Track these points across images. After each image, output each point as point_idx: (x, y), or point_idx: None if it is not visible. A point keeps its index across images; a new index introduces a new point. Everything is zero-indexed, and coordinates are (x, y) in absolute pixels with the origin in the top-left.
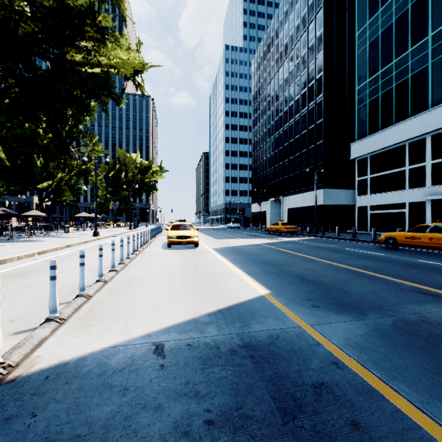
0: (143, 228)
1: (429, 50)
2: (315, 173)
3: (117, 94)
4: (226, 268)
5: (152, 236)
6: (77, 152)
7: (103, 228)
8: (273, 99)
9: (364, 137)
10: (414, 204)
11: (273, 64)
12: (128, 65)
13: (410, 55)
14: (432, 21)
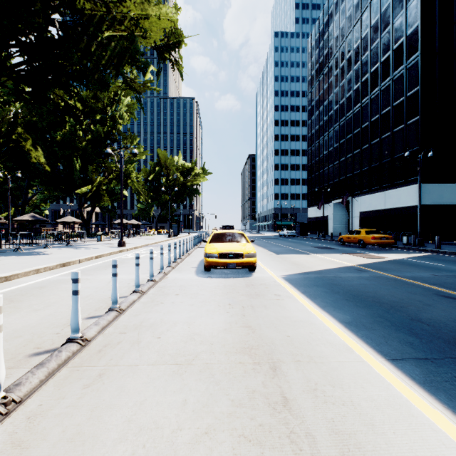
0: (185, 235)
1: None
2: (419, 158)
3: (143, 61)
4: (395, 407)
5: (187, 249)
6: (118, 156)
7: (143, 236)
8: (338, 78)
9: None
10: None
11: (337, 35)
12: (158, 27)
13: None
14: None
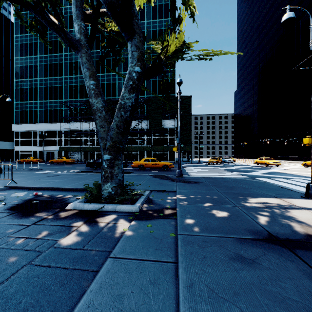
0: None
1: (38, 105)
2: None
3: None
4: None
5: None
6: None
7: None
8: None
9: (18, 123)
10: (35, 151)
11: None
12: None
13: (33, 103)
14: (39, 97)
